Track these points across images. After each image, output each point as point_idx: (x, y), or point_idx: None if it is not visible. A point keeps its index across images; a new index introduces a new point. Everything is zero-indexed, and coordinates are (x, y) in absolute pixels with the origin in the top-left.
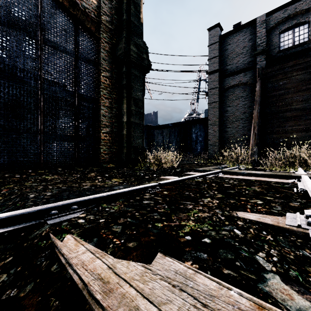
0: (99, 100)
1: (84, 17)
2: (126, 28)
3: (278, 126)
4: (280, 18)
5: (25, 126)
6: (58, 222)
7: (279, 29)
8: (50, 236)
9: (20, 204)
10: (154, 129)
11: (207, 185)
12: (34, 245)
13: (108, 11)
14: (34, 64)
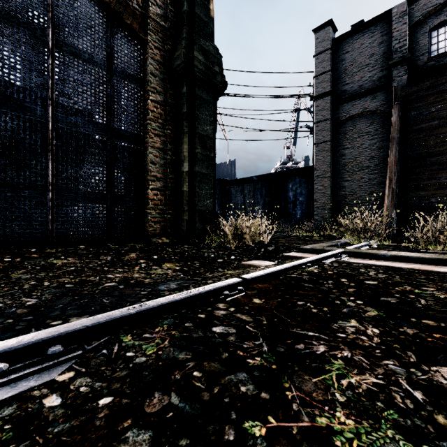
0: (145, 139)
1: (122, 7)
2: (187, 25)
3: (428, 177)
4: (432, 6)
5: (27, 179)
6: None
7: (430, 23)
8: None
9: None
10: (230, 185)
11: (333, 283)
12: None
13: None
14: (42, 81)
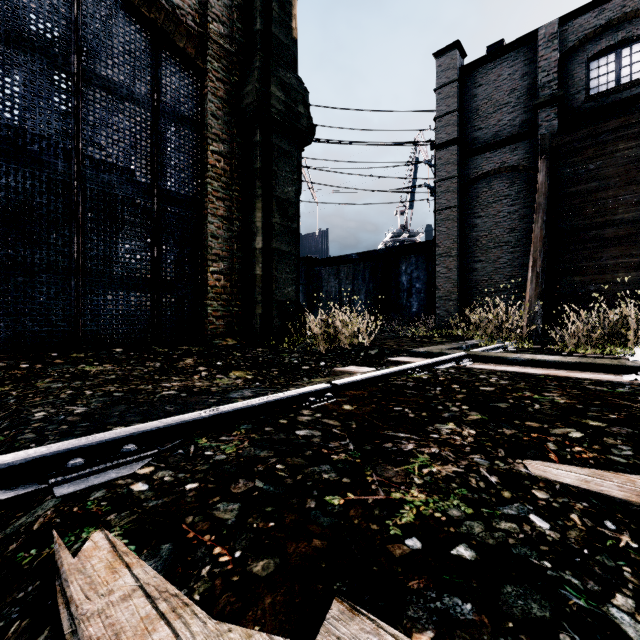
0: (204, 204)
1: (173, 25)
2: (261, 49)
3: (585, 257)
4: (590, 28)
5: (44, 258)
6: (82, 490)
7: (588, 51)
8: (52, 534)
9: (6, 438)
10: (321, 265)
11: (441, 390)
12: (4, 562)
13: (224, 13)
14: (65, 126)
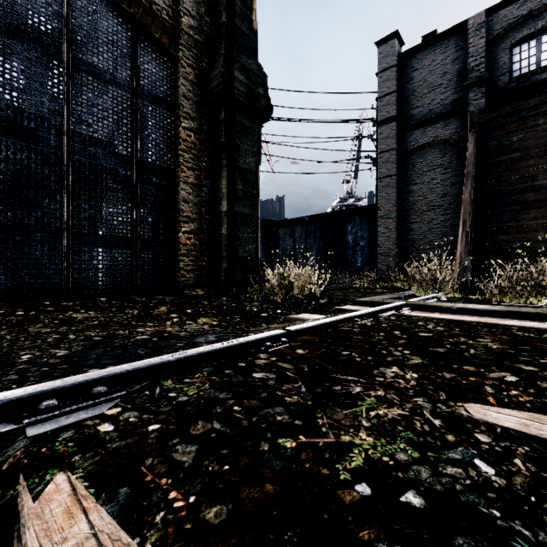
0: (177, 173)
1: (149, 19)
2: (225, 39)
3: (509, 218)
4: (513, 18)
5: (39, 220)
6: (52, 430)
7: (511, 38)
8: (18, 476)
9: None
10: (278, 227)
11: (384, 335)
12: None
13: (194, 8)
14: (56, 106)
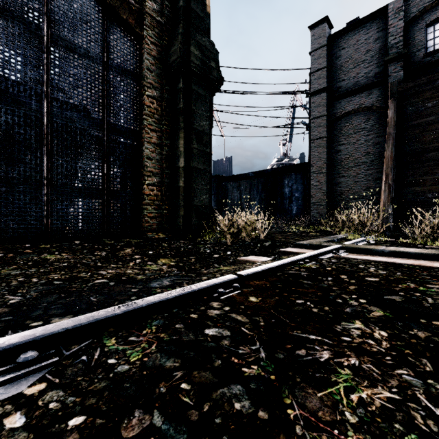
0: (141, 134)
1: (118, 2)
2: (183, 20)
3: (424, 173)
4: (428, 2)
5: (21, 173)
6: None
7: (426, 19)
8: None
9: None
10: (227, 181)
11: (333, 280)
12: None
13: None
14: (37, 75)
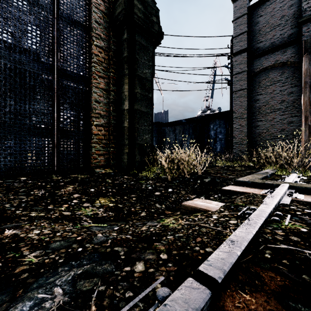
0: (90, 80)
1: None
2: None
3: None
4: None
5: None
6: None
7: None
8: None
9: None
10: (165, 126)
11: None
12: None
13: None
14: None
